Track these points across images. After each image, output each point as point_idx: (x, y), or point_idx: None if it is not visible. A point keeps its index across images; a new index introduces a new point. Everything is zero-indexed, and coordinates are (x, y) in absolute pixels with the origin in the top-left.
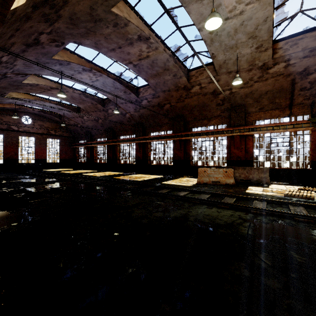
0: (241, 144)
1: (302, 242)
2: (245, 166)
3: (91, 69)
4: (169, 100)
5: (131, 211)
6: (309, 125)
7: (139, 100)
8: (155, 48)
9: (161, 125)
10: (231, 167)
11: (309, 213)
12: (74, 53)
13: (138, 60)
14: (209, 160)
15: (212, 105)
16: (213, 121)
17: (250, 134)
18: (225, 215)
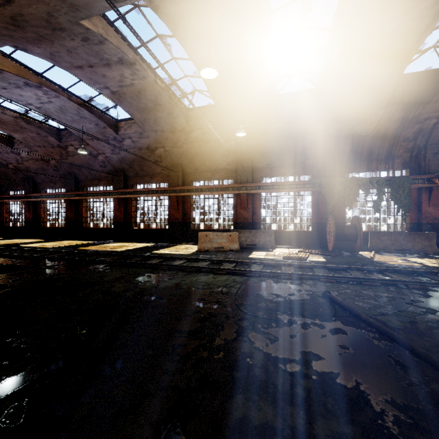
0: (248, 203)
1: (279, 294)
2: (252, 229)
3: (40, 86)
4: (163, 144)
5: (110, 286)
6: (309, 186)
7: (120, 139)
8: (142, 76)
9: (151, 175)
10: (237, 230)
11: (297, 271)
12: (10, 57)
13: (118, 86)
14: (213, 222)
15: (217, 156)
16: (217, 175)
17: (257, 192)
18: (221, 280)
